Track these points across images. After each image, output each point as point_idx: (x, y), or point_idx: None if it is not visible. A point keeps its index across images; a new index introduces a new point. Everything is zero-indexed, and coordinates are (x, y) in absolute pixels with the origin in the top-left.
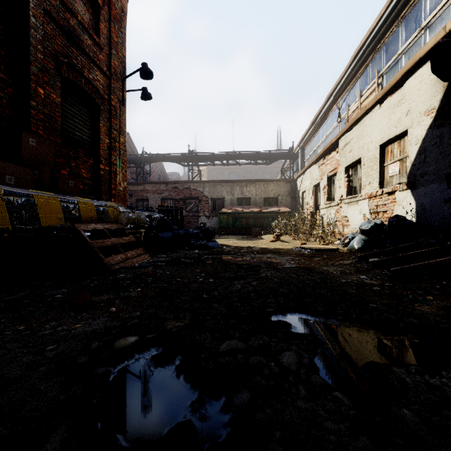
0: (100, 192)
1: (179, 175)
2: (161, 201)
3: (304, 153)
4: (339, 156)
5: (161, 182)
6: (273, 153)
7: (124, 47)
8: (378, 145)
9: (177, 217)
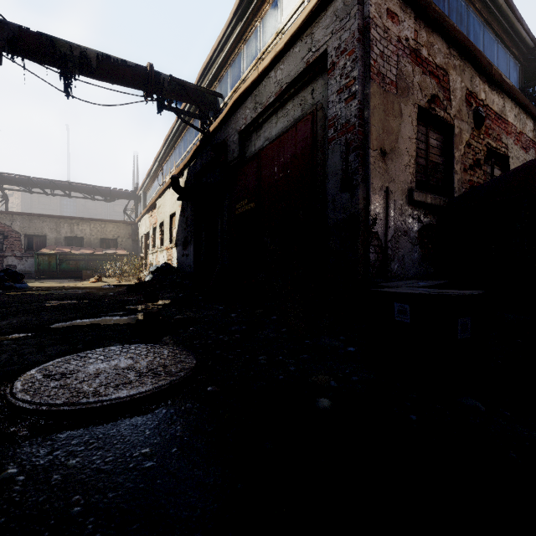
0: None
1: None
2: None
3: (146, 198)
4: (157, 214)
5: None
6: (114, 191)
7: None
8: (169, 215)
9: None
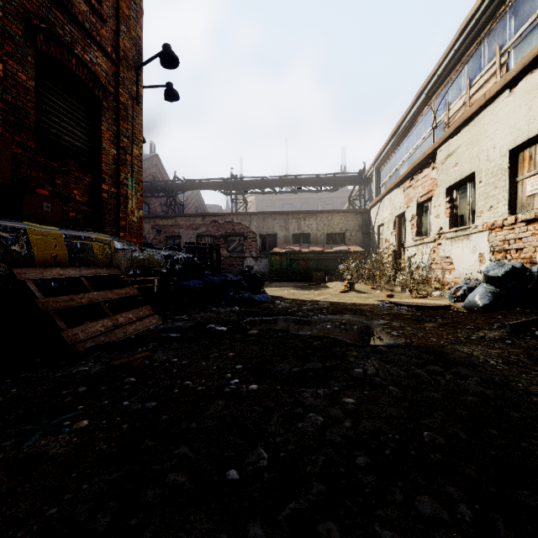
0: (102, 222)
1: (221, 208)
2: (196, 239)
3: (379, 176)
4: (436, 173)
5: (196, 215)
6: (338, 178)
7: (139, 24)
8: (507, 150)
9: (211, 258)
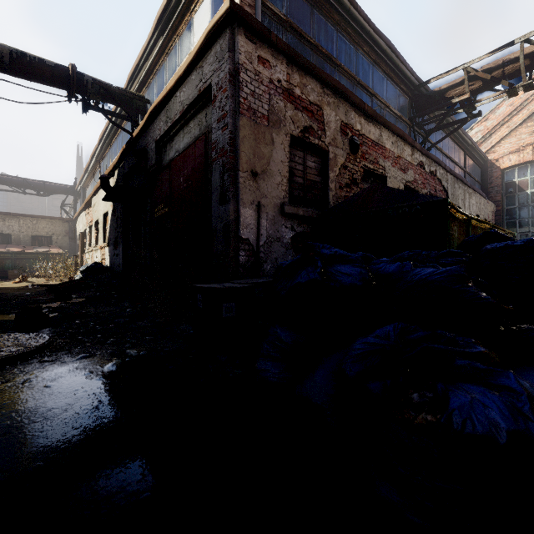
0: None
1: None
2: None
3: (85, 194)
4: (92, 211)
5: None
6: (49, 185)
7: None
8: (103, 214)
9: None
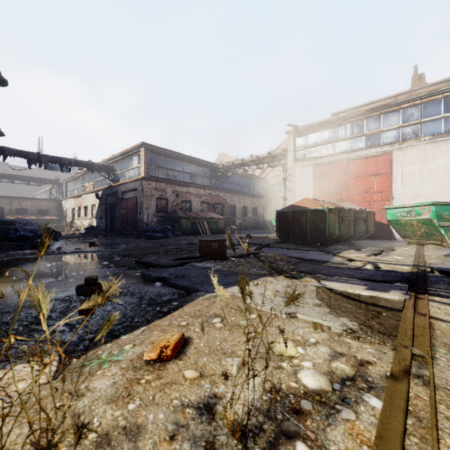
0: None
1: None
2: None
3: (67, 186)
4: (82, 201)
5: None
6: (44, 180)
7: None
8: (91, 204)
9: None
